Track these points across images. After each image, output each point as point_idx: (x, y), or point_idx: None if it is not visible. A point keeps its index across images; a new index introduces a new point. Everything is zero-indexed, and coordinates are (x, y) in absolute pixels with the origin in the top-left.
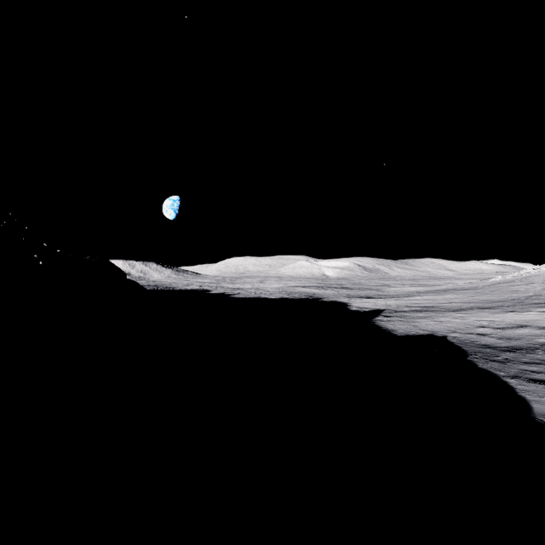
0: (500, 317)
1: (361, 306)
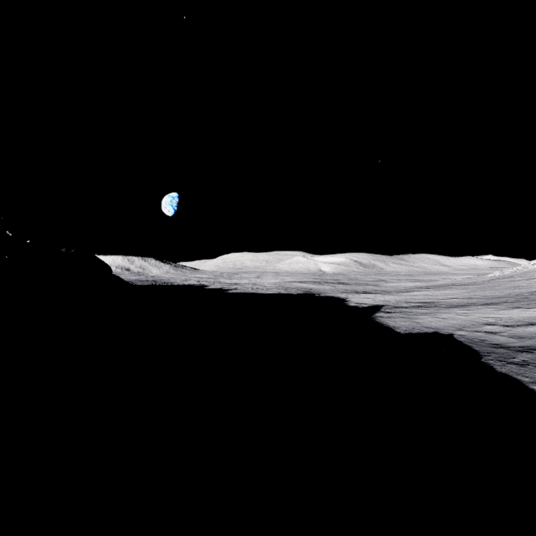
0: (506, 313)
1: (359, 301)
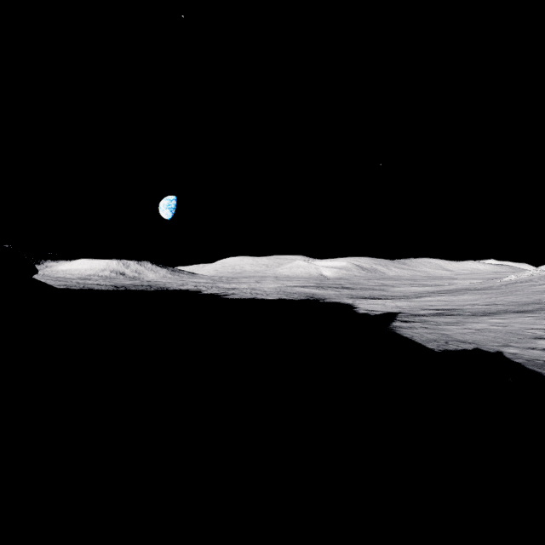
0: None
1: (369, 308)
